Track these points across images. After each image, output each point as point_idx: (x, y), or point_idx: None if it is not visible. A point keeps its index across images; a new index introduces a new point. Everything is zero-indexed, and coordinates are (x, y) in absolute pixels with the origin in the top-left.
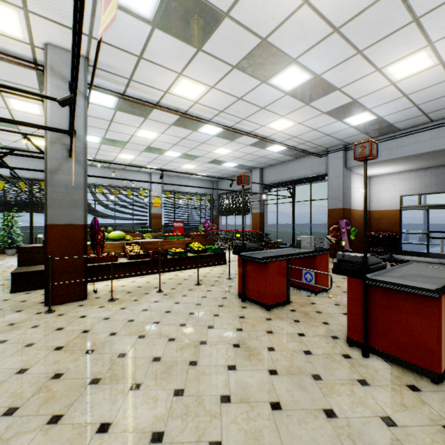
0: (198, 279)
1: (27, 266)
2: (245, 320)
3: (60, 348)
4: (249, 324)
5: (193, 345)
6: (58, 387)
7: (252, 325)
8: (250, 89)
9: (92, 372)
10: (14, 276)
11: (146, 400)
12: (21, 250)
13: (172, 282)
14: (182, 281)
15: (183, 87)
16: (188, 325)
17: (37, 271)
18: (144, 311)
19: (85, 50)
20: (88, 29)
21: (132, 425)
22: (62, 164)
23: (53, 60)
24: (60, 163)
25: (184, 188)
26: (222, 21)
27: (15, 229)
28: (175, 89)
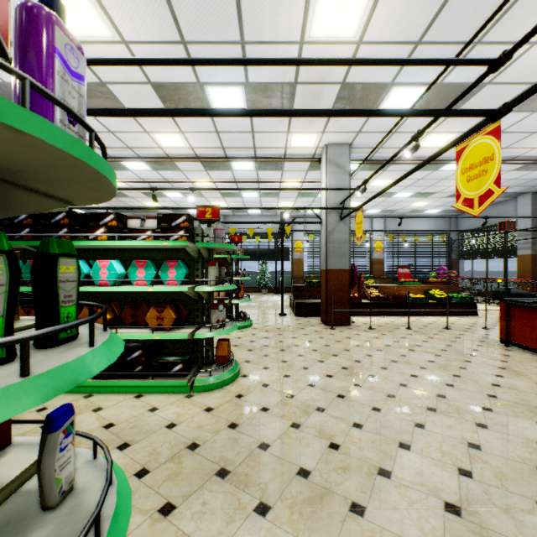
0: (447, 323)
1: (299, 300)
2: (510, 357)
3: (358, 345)
4: (515, 360)
5: (458, 361)
6: (373, 359)
7: (518, 361)
8: (515, 121)
9: (388, 358)
10: (297, 305)
11: (434, 374)
12: (294, 288)
13: (416, 324)
14: (427, 325)
15: (430, 140)
16: (449, 351)
17: (309, 303)
18: (402, 338)
19: (351, 140)
20: (359, 129)
21: (430, 379)
22: (335, 226)
23: (330, 154)
24: (334, 226)
25: (410, 229)
26: (483, 88)
27: (268, 273)
28: (421, 143)
